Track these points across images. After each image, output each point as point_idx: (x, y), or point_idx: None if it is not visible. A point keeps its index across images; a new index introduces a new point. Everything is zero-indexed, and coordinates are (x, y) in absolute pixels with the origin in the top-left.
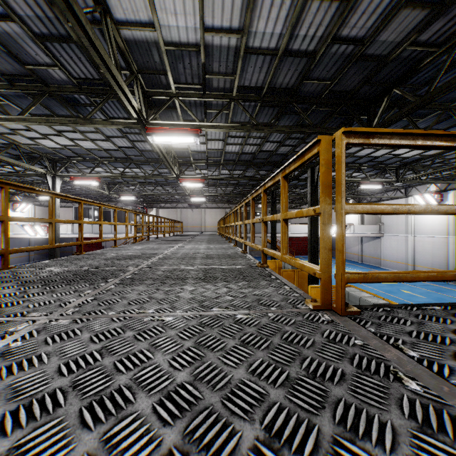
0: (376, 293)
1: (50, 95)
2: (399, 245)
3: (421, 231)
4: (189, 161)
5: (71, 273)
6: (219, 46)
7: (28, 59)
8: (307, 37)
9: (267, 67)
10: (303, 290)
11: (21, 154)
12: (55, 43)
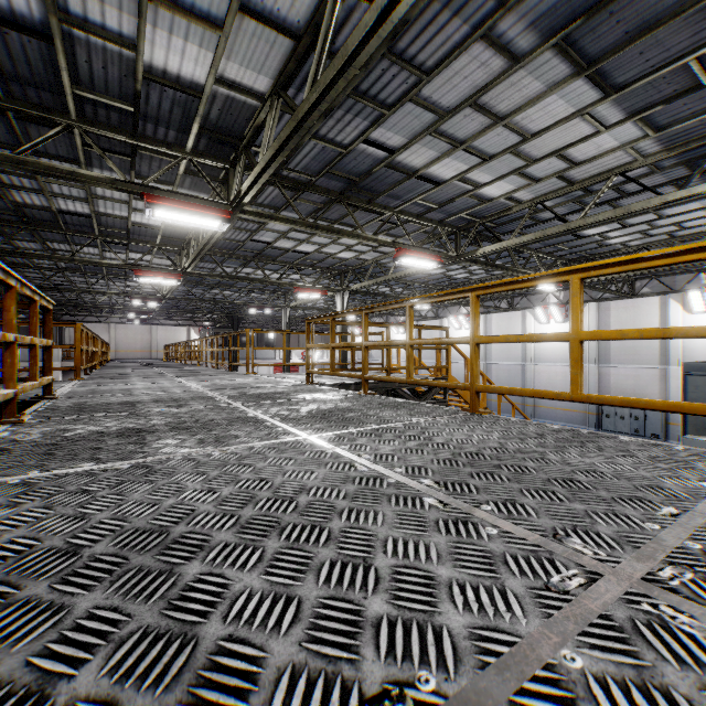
0: None
1: None
2: None
3: None
4: None
5: (283, 396)
6: None
7: None
8: None
9: None
10: None
11: None
12: None
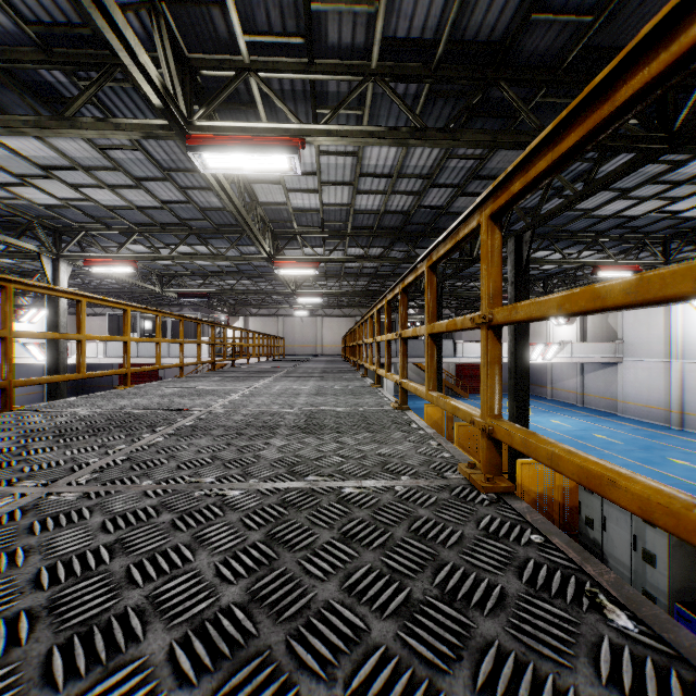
0: (624, 464)
1: None
2: (652, 377)
3: (694, 354)
4: (290, 230)
5: None
6: None
7: None
8: None
9: None
10: None
11: None
12: None
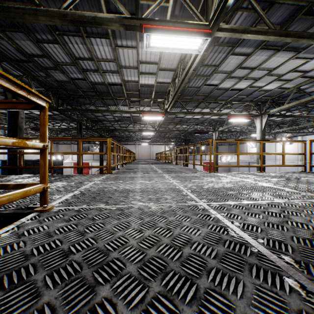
0: None
1: None
2: None
3: None
4: None
5: None
6: None
7: None
8: None
9: None
10: None
11: None
12: None
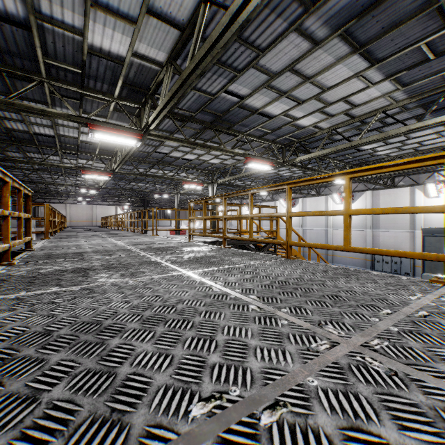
0: None
1: None
2: None
3: None
4: None
5: (173, 249)
6: None
7: None
8: None
9: None
10: None
11: None
12: None
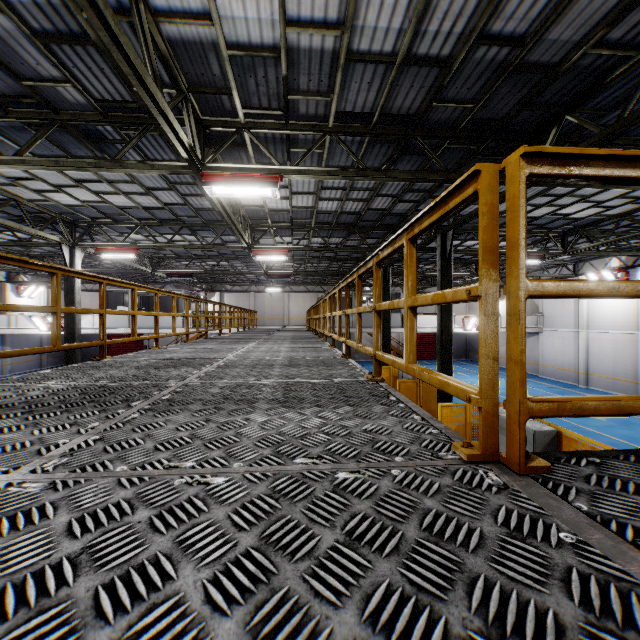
0: None
1: (61, 126)
2: (565, 344)
3: (597, 325)
4: (265, 224)
5: (78, 392)
6: (308, 50)
7: (26, 71)
8: (440, 35)
9: (379, 82)
10: (430, 409)
11: (24, 214)
12: (64, 46)
